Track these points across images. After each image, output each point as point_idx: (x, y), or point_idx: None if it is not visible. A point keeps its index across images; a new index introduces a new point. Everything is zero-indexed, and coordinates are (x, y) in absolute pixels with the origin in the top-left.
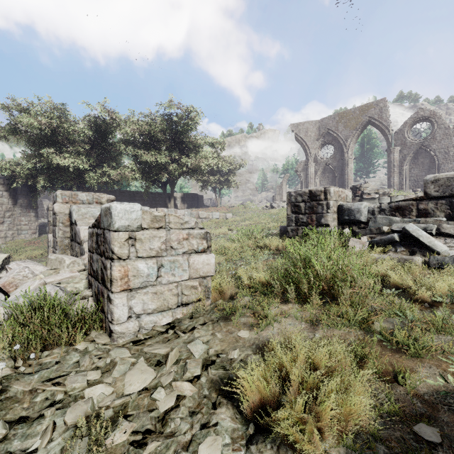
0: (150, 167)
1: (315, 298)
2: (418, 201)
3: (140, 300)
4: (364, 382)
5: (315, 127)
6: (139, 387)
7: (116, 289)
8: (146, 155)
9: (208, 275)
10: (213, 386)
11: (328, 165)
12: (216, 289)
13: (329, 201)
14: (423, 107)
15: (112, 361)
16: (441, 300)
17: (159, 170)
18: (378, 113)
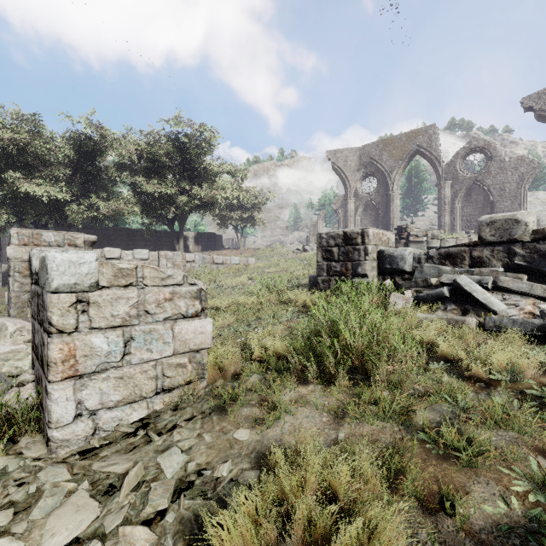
0: (152, 198)
1: (343, 377)
2: (471, 247)
3: (96, 390)
4: (397, 525)
5: (355, 155)
6: (67, 538)
7: (55, 376)
8: (147, 184)
9: (202, 348)
10: (183, 530)
11: (371, 201)
12: (214, 365)
13: (367, 245)
14: (476, 136)
15: (39, 489)
16: (500, 378)
17: (164, 203)
18: (427, 142)
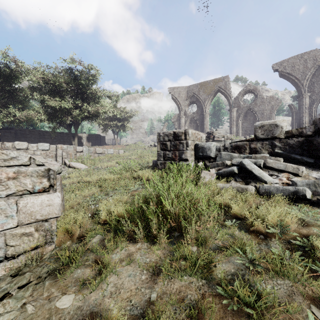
0: (56, 111)
1: (163, 236)
2: (250, 141)
3: None
4: None
5: (185, 91)
6: None
7: None
8: (51, 101)
9: (49, 217)
10: None
11: (193, 118)
12: (64, 229)
13: (188, 140)
14: (250, 83)
15: None
16: (273, 231)
17: (63, 114)
18: (224, 85)
